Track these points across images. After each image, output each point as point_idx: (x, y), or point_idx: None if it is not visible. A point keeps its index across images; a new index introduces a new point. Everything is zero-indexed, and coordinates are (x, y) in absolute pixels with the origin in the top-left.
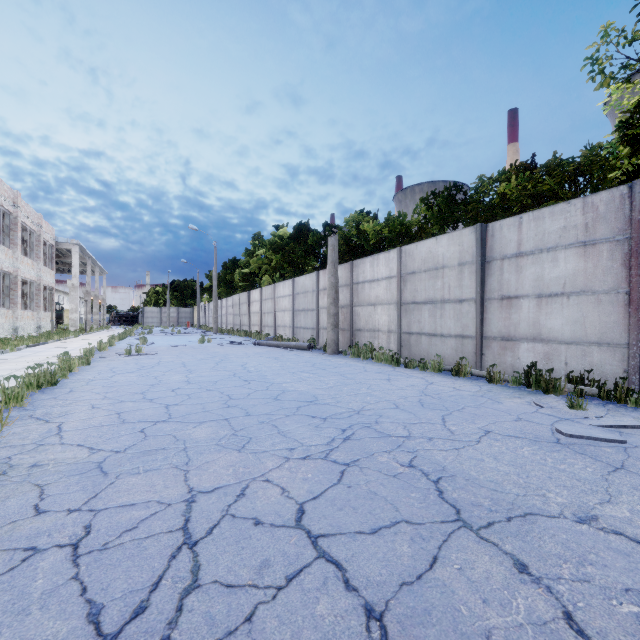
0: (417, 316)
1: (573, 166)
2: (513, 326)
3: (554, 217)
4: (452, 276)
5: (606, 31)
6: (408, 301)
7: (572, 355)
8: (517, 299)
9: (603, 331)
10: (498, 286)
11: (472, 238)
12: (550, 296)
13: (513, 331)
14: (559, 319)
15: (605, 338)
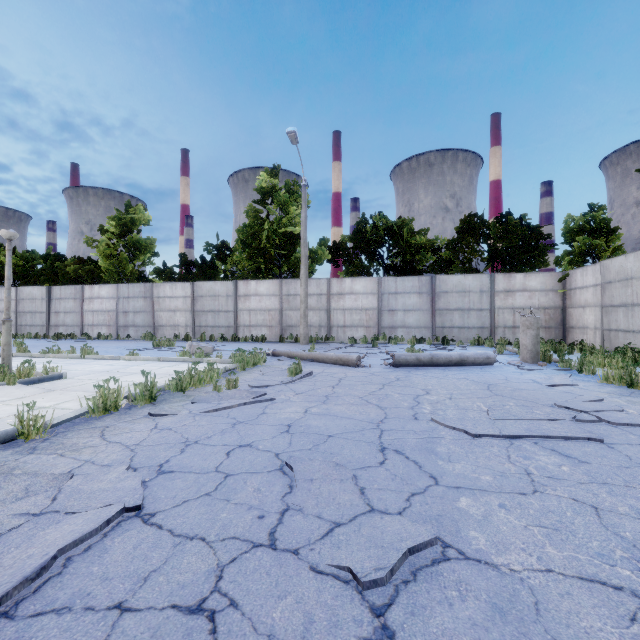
0: (25, 318)
1: (94, 267)
2: (58, 321)
3: (69, 289)
4: (39, 303)
5: (88, 237)
6: (21, 311)
7: (72, 329)
8: (60, 313)
9: (78, 322)
10: (55, 308)
11: (46, 290)
12: (68, 312)
13: (58, 323)
14: (69, 319)
15: (78, 324)
